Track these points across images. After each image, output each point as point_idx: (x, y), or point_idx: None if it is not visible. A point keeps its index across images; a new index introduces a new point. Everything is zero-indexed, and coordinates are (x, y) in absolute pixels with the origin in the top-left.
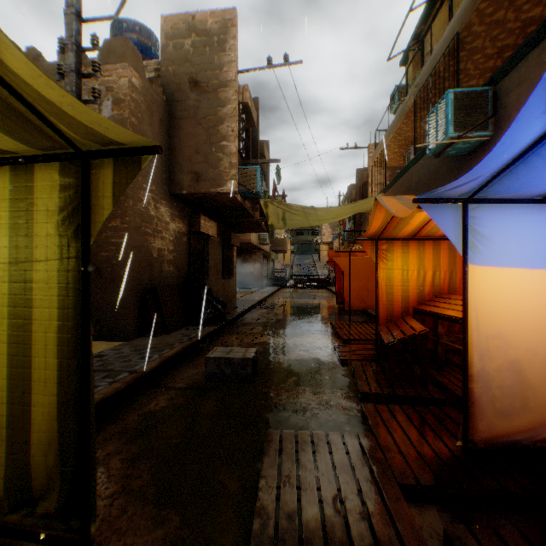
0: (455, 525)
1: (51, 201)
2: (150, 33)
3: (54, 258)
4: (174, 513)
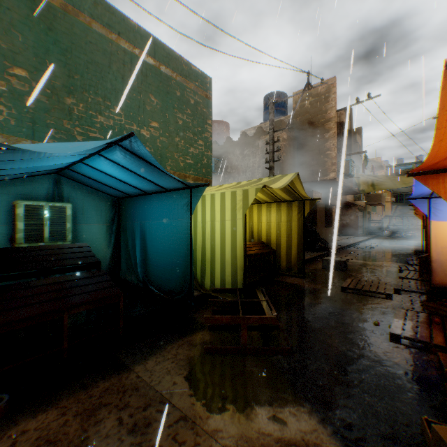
0: (404, 293)
1: (295, 209)
2: (283, 94)
3: (296, 220)
4: (320, 284)
